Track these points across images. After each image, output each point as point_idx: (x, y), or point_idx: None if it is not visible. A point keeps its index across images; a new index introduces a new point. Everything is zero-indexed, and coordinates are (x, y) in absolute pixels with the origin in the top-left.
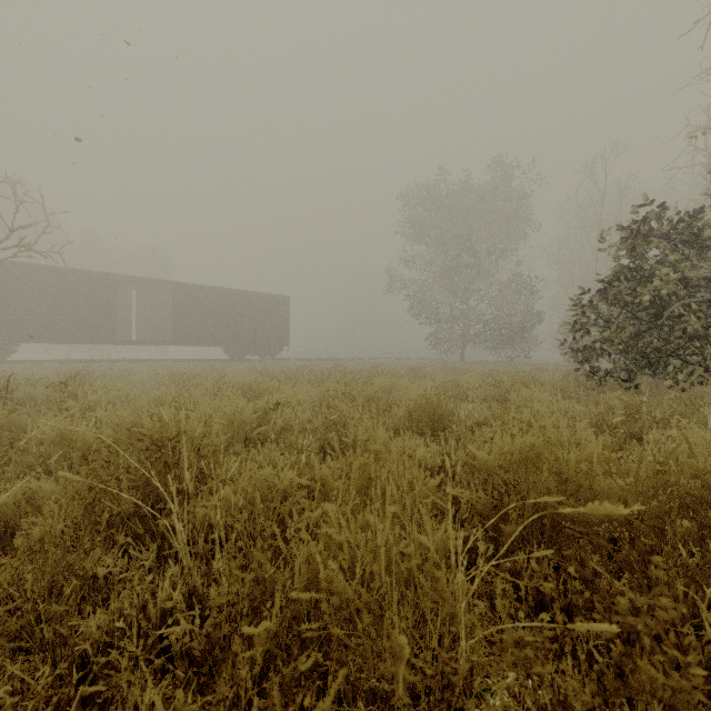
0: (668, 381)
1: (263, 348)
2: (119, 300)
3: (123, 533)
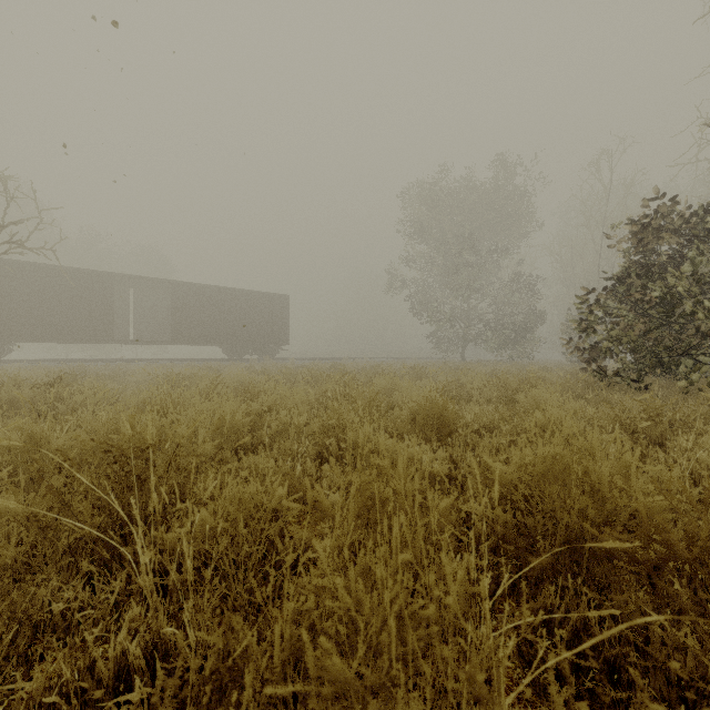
0: (681, 381)
1: (262, 347)
2: (117, 299)
3: (89, 558)
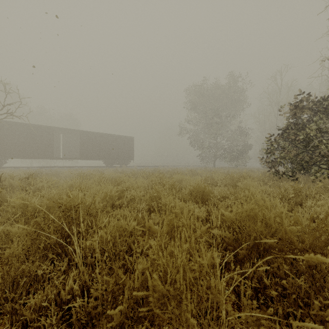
0: (312, 177)
1: (122, 161)
2: (54, 138)
3: (51, 252)
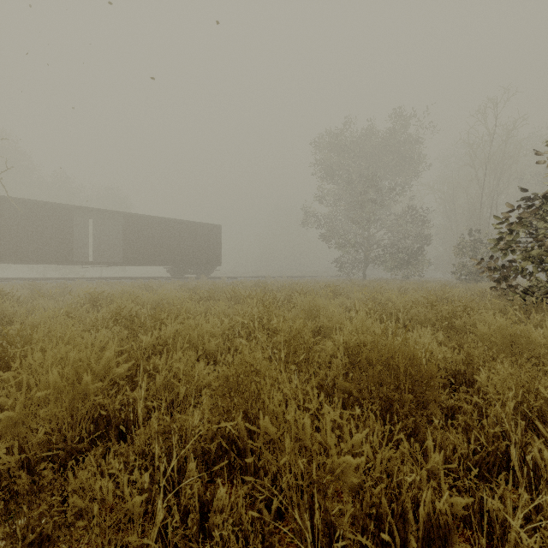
0: None
1: (199, 268)
2: (78, 228)
3: None
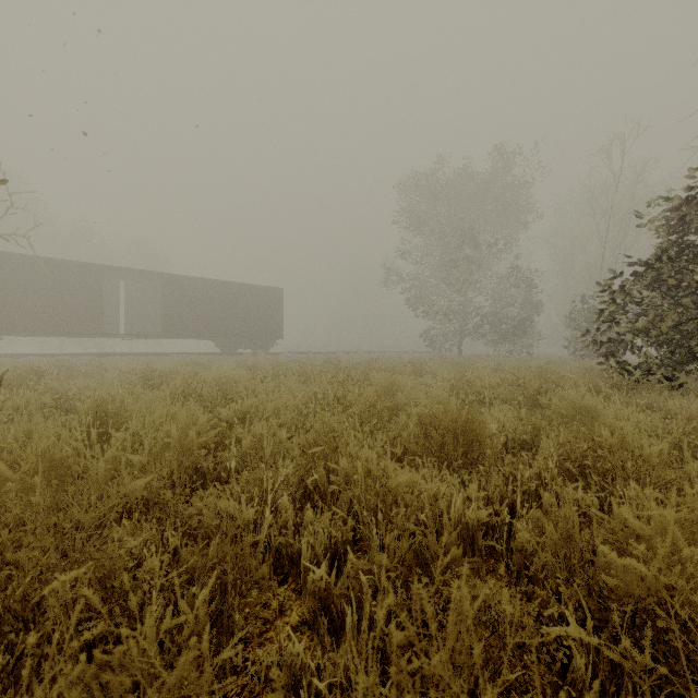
0: None
1: (256, 341)
2: (107, 292)
3: None
